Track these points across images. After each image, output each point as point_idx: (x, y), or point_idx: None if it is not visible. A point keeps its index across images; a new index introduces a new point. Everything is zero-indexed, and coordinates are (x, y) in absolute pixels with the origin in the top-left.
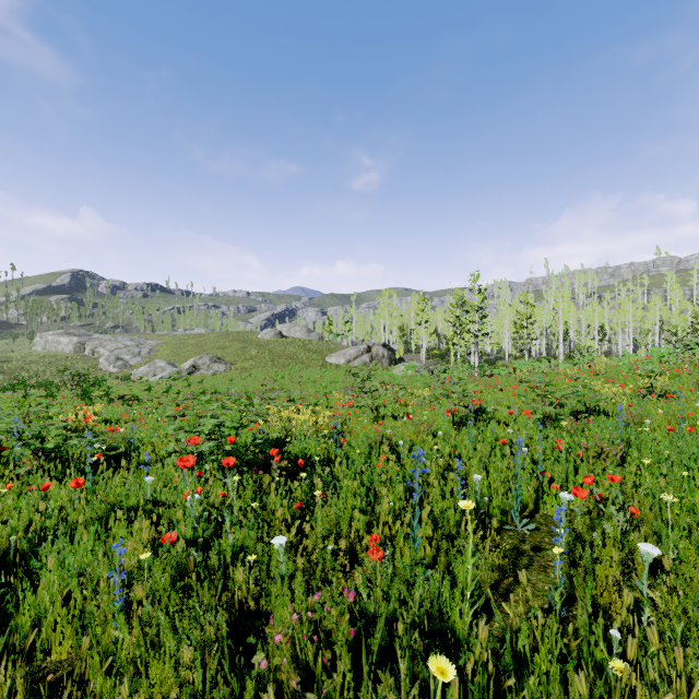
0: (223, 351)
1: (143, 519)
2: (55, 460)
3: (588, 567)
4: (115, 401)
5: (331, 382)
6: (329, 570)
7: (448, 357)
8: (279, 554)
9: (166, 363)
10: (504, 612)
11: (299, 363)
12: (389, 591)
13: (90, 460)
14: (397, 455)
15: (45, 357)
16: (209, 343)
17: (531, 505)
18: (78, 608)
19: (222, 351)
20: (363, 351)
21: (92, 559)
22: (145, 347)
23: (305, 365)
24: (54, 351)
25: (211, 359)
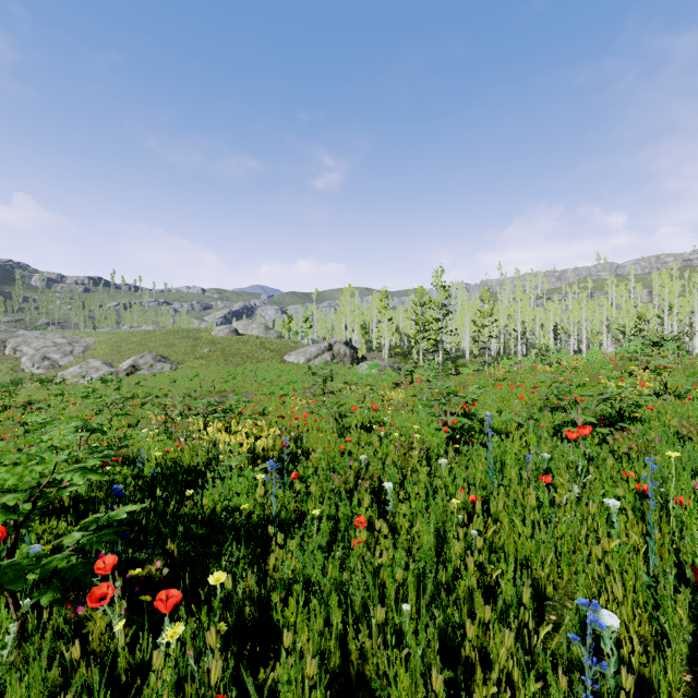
0: (170, 349)
1: None
2: None
3: None
4: (11, 410)
5: (289, 383)
6: None
7: (410, 356)
8: None
9: (102, 362)
10: None
11: (255, 362)
12: None
13: None
14: (380, 504)
15: None
16: (154, 341)
17: (684, 646)
18: None
19: (169, 349)
20: (324, 349)
21: None
22: (80, 345)
23: (261, 364)
24: None
25: (154, 358)
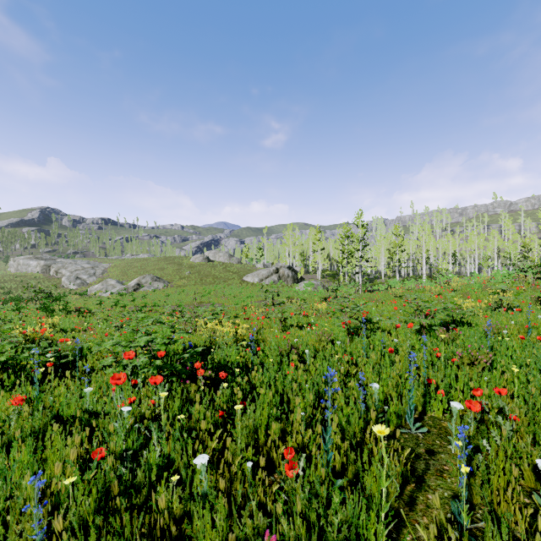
0: (162, 272)
1: (76, 434)
2: (8, 370)
3: (484, 476)
4: (72, 313)
5: (247, 297)
6: (248, 485)
7: (338, 277)
8: (201, 472)
9: (116, 281)
10: (411, 523)
11: (222, 281)
12: (306, 510)
13: (37, 372)
14: (303, 362)
15: (17, 277)
16: (150, 266)
17: (420, 407)
18: (6, 528)
19: (161, 272)
20: (272, 272)
21: (20, 481)
22: (99, 269)
23: (227, 283)
24: (24, 272)
25: (152, 279)
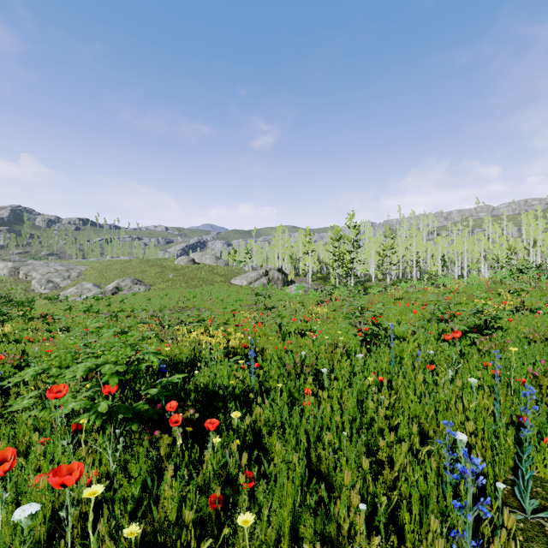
0: (144, 274)
1: None
2: None
3: None
4: (34, 320)
5: (236, 301)
6: None
7: (328, 280)
8: None
9: (92, 285)
10: None
11: (209, 284)
12: None
13: None
14: (317, 383)
15: None
16: (131, 268)
17: (511, 461)
18: None
19: (143, 274)
20: (261, 274)
21: None
22: (75, 272)
23: (214, 286)
24: None
25: (132, 282)
